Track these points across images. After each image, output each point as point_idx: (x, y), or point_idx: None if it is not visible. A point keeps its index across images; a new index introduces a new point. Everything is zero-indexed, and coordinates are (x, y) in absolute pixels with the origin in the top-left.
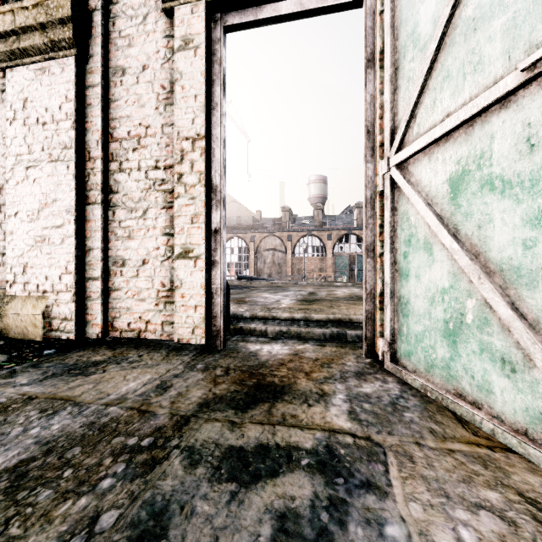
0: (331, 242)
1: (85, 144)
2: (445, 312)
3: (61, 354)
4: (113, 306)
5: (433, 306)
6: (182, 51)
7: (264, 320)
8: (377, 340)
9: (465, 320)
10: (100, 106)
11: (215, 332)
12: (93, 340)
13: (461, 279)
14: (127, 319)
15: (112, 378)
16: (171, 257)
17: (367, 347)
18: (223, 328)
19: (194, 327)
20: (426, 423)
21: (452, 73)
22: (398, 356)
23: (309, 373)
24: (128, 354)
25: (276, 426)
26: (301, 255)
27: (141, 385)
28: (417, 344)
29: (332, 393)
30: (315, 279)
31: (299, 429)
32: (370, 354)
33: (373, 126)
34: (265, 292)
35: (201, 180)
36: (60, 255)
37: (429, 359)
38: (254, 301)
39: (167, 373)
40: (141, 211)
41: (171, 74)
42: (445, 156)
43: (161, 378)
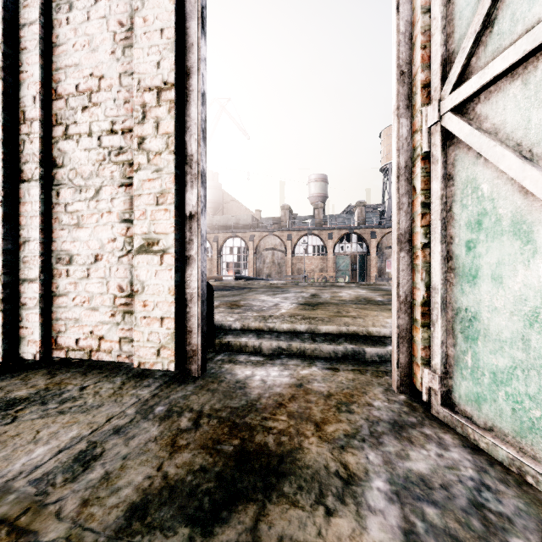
0: (332, 241)
1: (18, 101)
2: None
3: None
4: (57, 317)
5: (534, 328)
6: None
7: (258, 332)
8: (416, 368)
9: None
10: (38, 50)
11: (190, 352)
12: (34, 360)
13: None
14: (75, 334)
15: (14, 437)
16: (131, 251)
17: (401, 377)
18: (202, 347)
19: (160, 347)
20: None
21: None
22: (455, 399)
23: (321, 425)
24: (67, 385)
25: None
26: (301, 254)
27: (52, 454)
28: (497, 386)
29: (363, 475)
30: (316, 279)
31: None
32: (405, 387)
33: (408, 65)
34: (263, 294)
35: (170, 145)
36: None
37: (525, 416)
38: (249, 305)
39: (106, 423)
40: (93, 190)
41: (131, 5)
42: None
43: (91, 437)
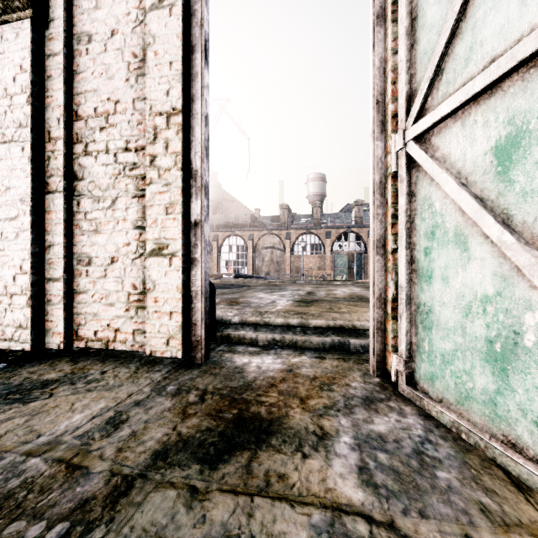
0: (330, 240)
1: (44, 122)
2: (487, 328)
3: (10, 370)
4: (77, 312)
5: (468, 318)
6: (155, 10)
7: (255, 326)
8: (388, 355)
9: (522, 341)
10: (61, 78)
11: (195, 342)
12: (57, 350)
13: (516, 284)
14: (93, 327)
15: (55, 408)
16: (144, 254)
17: (376, 363)
18: (205, 337)
19: (169, 337)
20: (472, 493)
21: (500, 1)
22: (416, 378)
23: (305, 400)
24: (90, 370)
25: (255, 498)
26: (299, 253)
27: (88, 419)
28: (445, 366)
29: (334, 433)
30: (314, 277)
31: (288, 505)
32: (379, 371)
33: (382, 96)
34: (261, 292)
35: (178, 163)
36: (14, 252)
37: (463, 388)
38: (248, 302)
39: (127, 398)
40: (110, 200)
41: (144, 39)
42: (487, 116)
43: (117, 408)
